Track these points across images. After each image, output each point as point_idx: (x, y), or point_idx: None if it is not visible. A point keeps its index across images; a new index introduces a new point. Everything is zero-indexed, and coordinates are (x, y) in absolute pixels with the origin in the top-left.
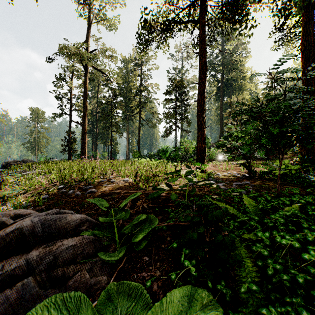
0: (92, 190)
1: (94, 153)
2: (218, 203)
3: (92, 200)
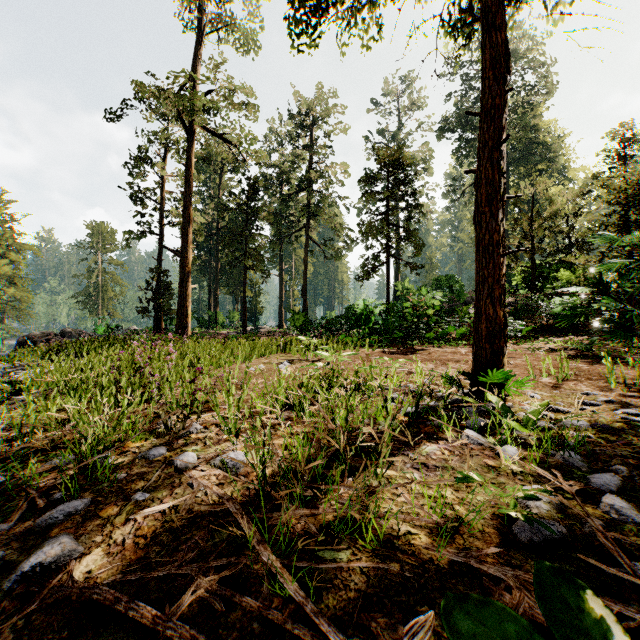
0: (46, 560)
1: (212, 314)
2: None
3: None
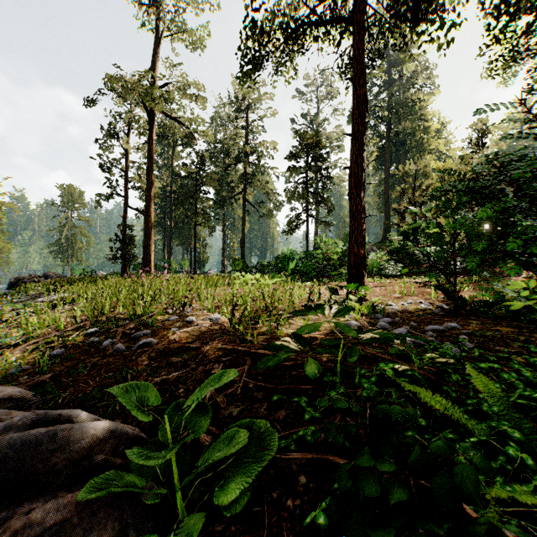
0: (147, 342)
1: (167, 261)
2: (415, 390)
3: (123, 386)
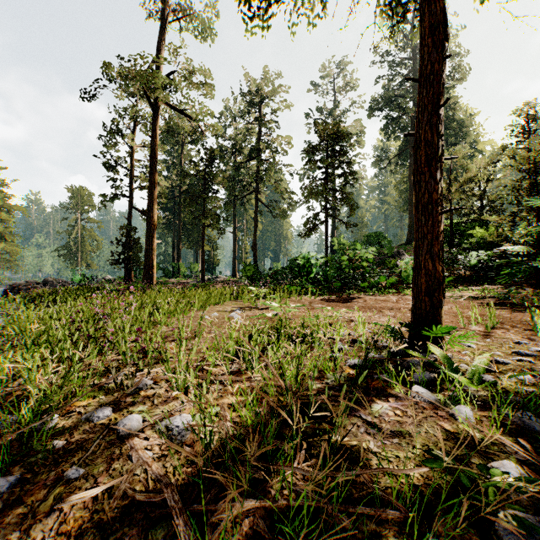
0: None
1: (176, 265)
2: None
3: None
